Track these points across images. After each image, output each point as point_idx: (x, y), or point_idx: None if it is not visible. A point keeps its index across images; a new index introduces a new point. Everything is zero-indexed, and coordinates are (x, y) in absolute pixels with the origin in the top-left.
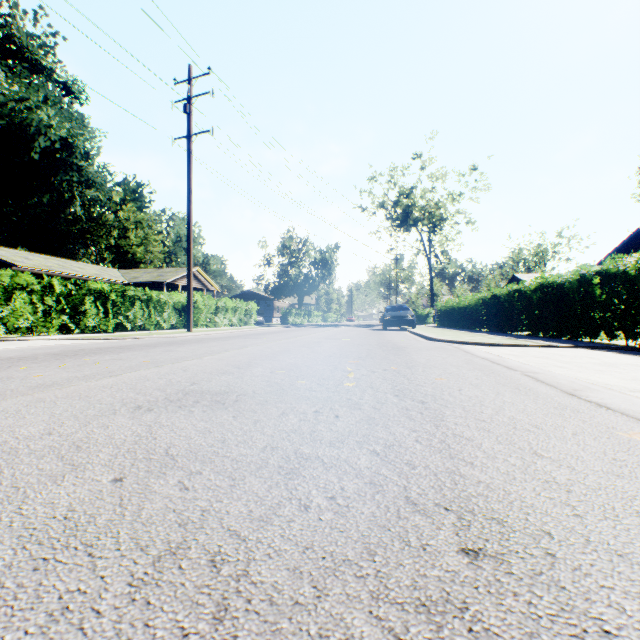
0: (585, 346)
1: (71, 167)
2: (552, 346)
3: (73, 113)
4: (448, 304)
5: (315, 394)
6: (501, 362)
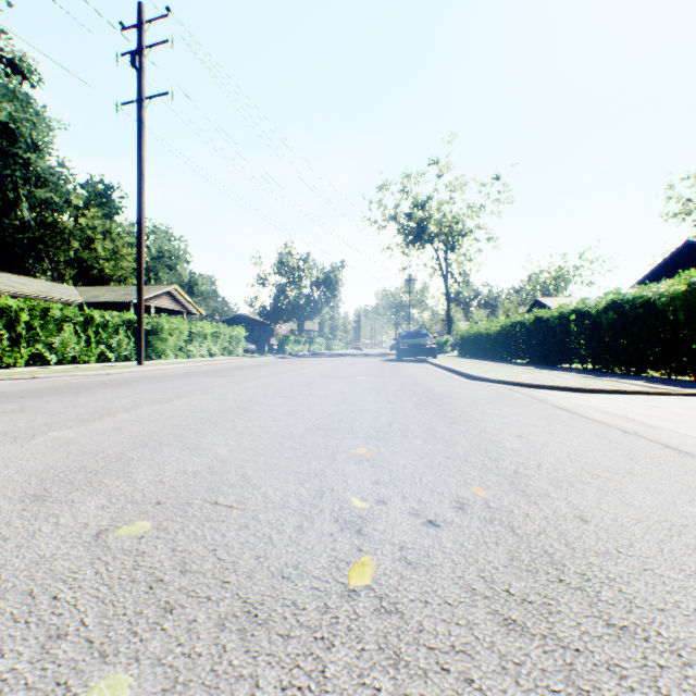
0: None
1: (15, 160)
2: (684, 394)
3: (17, 93)
4: (473, 330)
5: None
6: (693, 449)
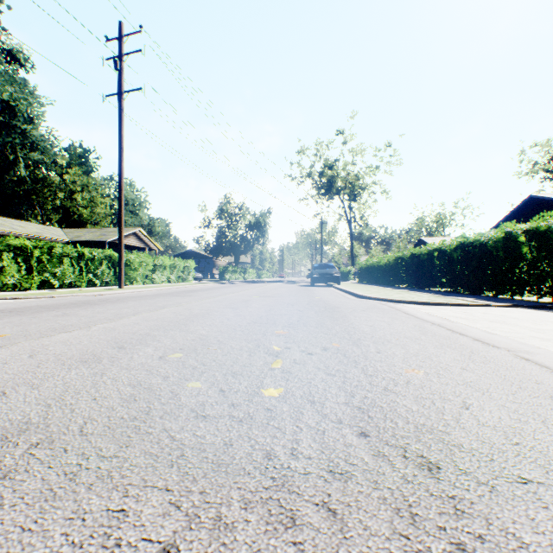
0: (524, 305)
1: (14, 130)
2: (490, 305)
3: (16, 78)
4: (369, 262)
5: (202, 433)
6: (461, 330)
